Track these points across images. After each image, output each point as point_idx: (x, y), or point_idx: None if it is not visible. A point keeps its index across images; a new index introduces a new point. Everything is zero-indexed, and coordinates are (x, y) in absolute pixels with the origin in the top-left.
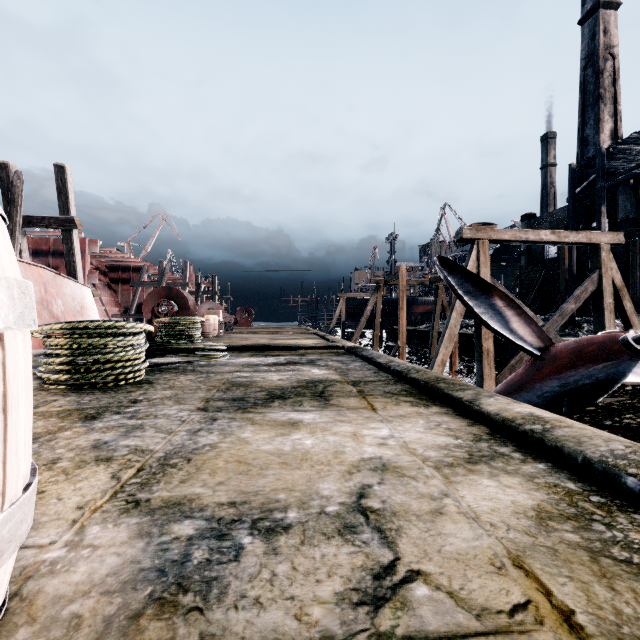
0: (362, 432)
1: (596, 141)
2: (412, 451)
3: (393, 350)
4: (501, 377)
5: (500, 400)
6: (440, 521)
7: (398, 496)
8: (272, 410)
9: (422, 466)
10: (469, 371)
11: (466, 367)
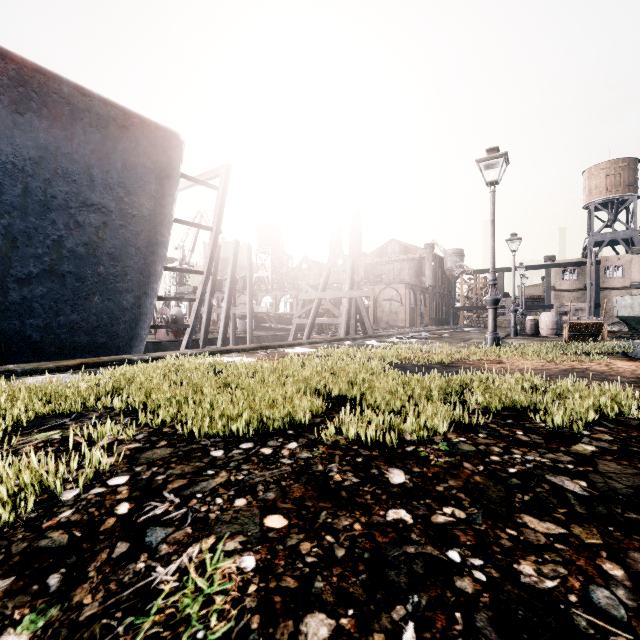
0: None
1: None
2: None
3: None
4: None
5: None
6: None
7: None
8: None
9: None
10: None
11: None
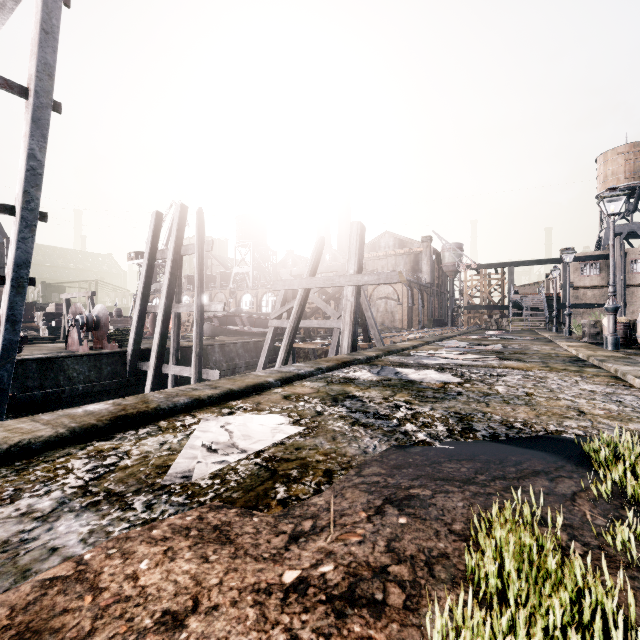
0: None
1: None
2: None
3: None
4: None
5: None
6: None
7: None
8: None
9: None
10: None
11: None
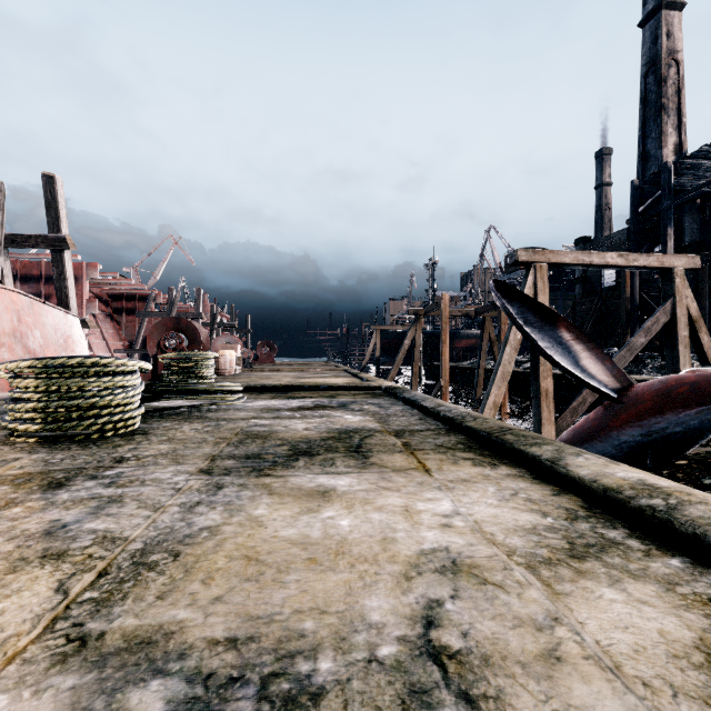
0: (416, 506)
1: (658, 156)
2: (489, 537)
3: (435, 390)
4: (561, 421)
5: (592, 460)
6: (561, 677)
7: (485, 623)
8: (296, 472)
9: (508, 564)
10: (519, 413)
11: (516, 408)
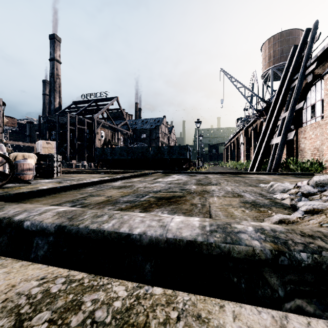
0: None
1: (54, 104)
2: None
3: None
4: None
5: None
6: None
7: None
8: None
9: None
10: None
11: None
